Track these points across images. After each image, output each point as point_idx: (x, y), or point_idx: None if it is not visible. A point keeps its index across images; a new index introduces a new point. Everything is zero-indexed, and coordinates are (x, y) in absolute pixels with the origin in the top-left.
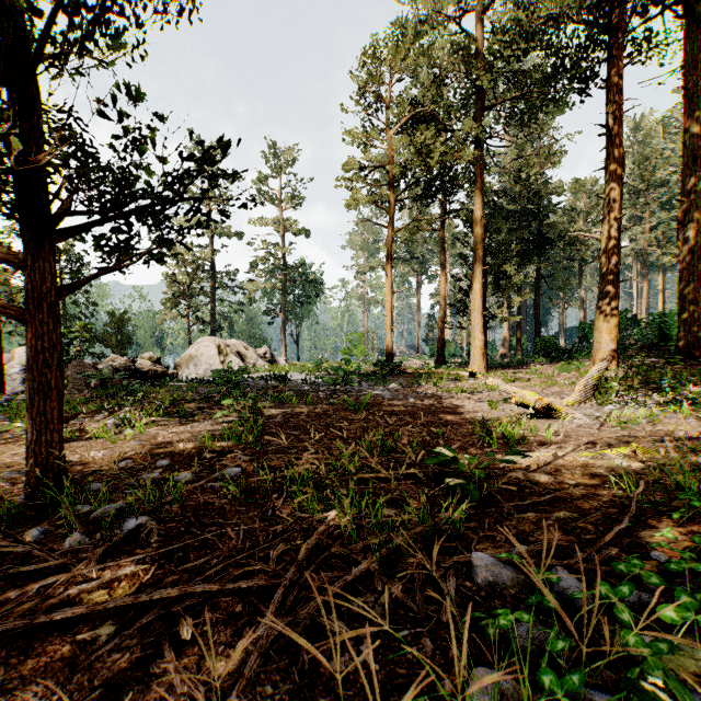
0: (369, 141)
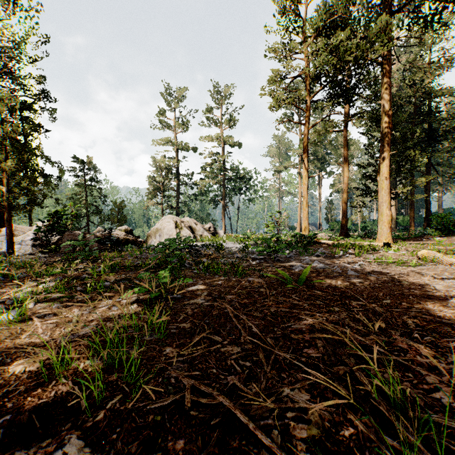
0: (289, 55)
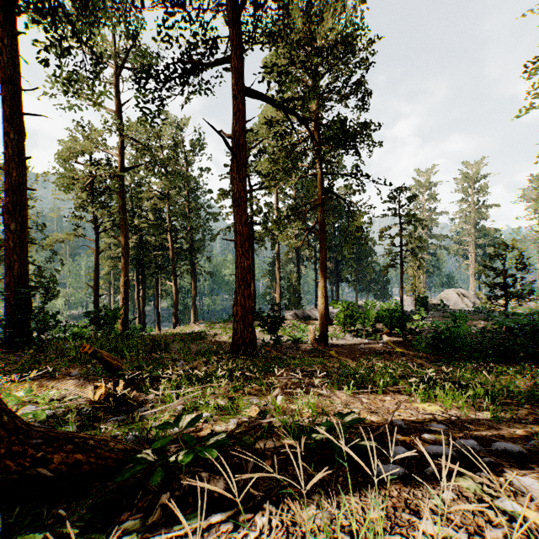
0: None
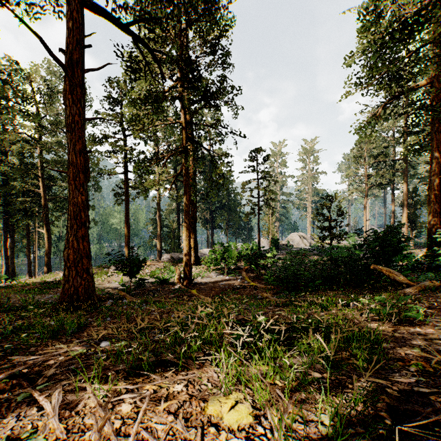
0: (357, 170)
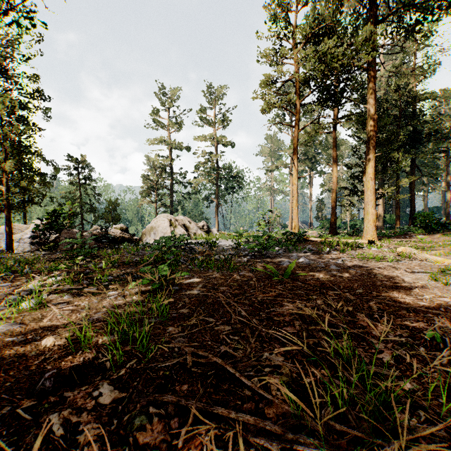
0: (280, 60)
